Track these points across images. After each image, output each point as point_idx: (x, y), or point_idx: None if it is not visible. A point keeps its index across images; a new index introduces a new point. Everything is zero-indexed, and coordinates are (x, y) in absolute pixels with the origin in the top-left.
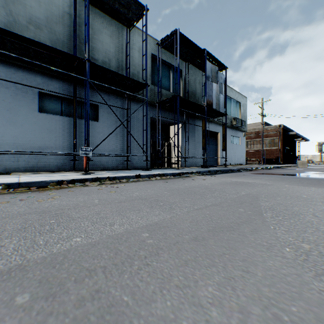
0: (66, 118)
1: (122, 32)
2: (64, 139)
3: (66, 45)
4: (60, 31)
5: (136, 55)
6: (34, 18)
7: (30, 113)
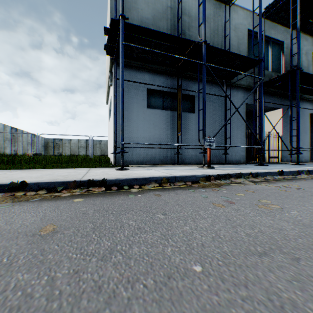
0: (167, 111)
1: (217, 12)
2: (166, 133)
3: None
4: (163, 27)
5: (232, 35)
6: (143, 20)
7: (140, 109)
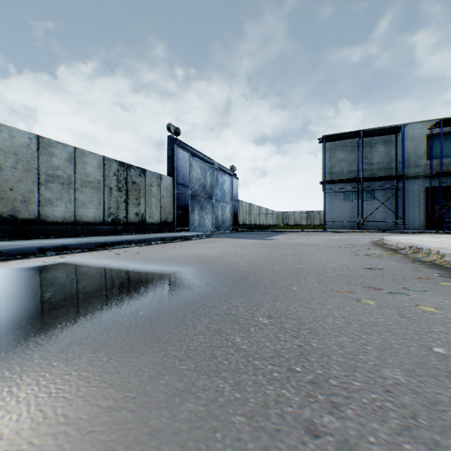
0: (354, 202)
1: (393, 135)
2: (353, 213)
3: (354, 164)
4: (351, 158)
5: (407, 144)
6: (339, 159)
7: (338, 202)
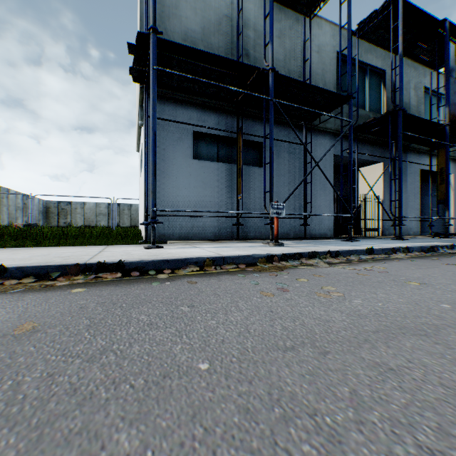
0: (223, 165)
1: (294, 27)
2: (221, 195)
3: None
4: (217, 44)
5: (314, 59)
6: (189, 33)
7: (184, 161)
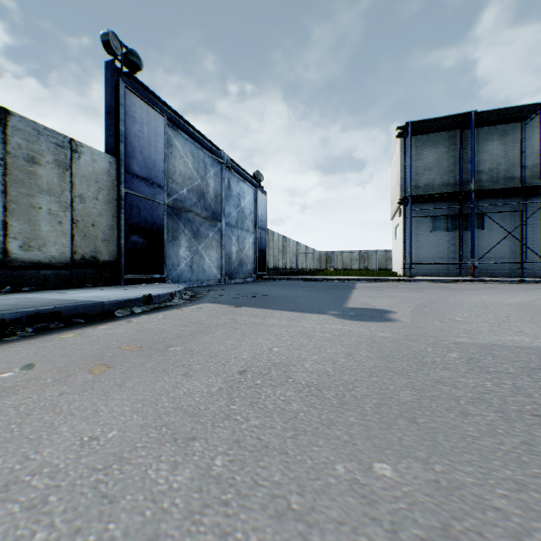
0: (451, 232)
1: (514, 125)
2: (449, 250)
3: (451, 172)
4: (446, 163)
5: (538, 140)
6: (427, 165)
7: (424, 234)
